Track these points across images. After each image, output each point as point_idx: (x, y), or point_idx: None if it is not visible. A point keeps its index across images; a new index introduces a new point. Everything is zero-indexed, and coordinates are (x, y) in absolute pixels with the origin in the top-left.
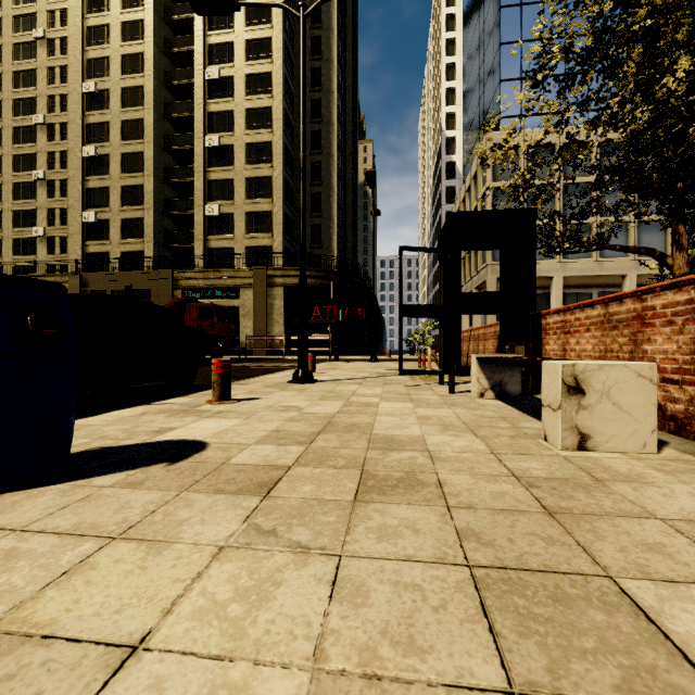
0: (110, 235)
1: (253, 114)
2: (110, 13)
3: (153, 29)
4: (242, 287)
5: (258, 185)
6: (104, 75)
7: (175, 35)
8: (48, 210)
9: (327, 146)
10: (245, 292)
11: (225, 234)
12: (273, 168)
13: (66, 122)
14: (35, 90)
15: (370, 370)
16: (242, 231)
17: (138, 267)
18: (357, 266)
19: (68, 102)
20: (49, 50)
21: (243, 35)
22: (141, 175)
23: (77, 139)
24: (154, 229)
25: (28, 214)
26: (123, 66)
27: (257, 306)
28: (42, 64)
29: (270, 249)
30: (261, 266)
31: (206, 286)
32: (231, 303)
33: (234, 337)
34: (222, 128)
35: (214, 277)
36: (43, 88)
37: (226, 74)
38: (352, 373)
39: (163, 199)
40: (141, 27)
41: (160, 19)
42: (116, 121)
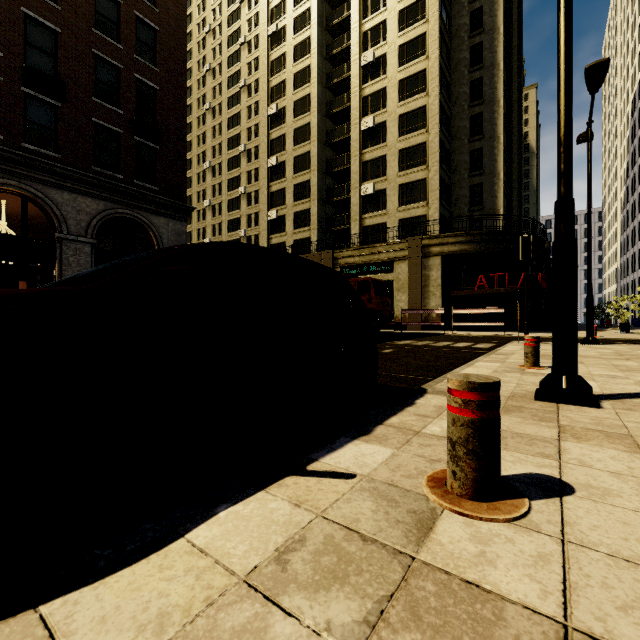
0: (286, 227)
1: (406, 83)
2: (286, 43)
3: (317, 41)
4: (396, 260)
5: (412, 154)
6: (282, 96)
7: (334, 39)
8: (247, 216)
9: (490, 92)
10: (399, 265)
11: (378, 210)
12: (427, 133)
13: (258, 145)
14: (240, 127)
15: (638, 366)
16: (395, 205)
17: (306, 251)
18: (533, 223)
19: (259, 129)
20: (248, 94)
21: (396, 7)
22: (308, 171)
23: (264, 154)
24: (318, 217)
25: (236, 221)
26: (295, 83)
27: (412, 279)
28: (244, 106)
29: (424, 218)
30: (415, 236)
31: (362, 262)
32: (385, 277)
33: (390, 311)
34: (375, 108)
35: (369, 253)
36: (245, 124)
37: (379, 54)
38: (612, 371)
39: (325, 189)
40: (308, 44)
41: (322, 29)
42: (290, 131)
